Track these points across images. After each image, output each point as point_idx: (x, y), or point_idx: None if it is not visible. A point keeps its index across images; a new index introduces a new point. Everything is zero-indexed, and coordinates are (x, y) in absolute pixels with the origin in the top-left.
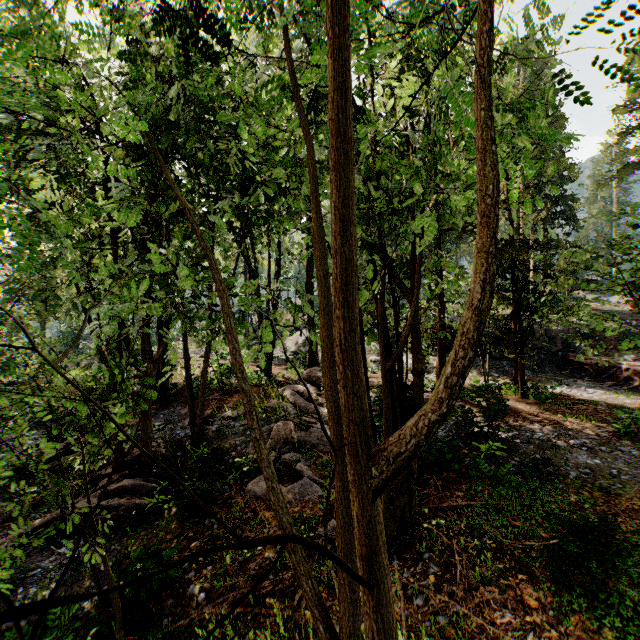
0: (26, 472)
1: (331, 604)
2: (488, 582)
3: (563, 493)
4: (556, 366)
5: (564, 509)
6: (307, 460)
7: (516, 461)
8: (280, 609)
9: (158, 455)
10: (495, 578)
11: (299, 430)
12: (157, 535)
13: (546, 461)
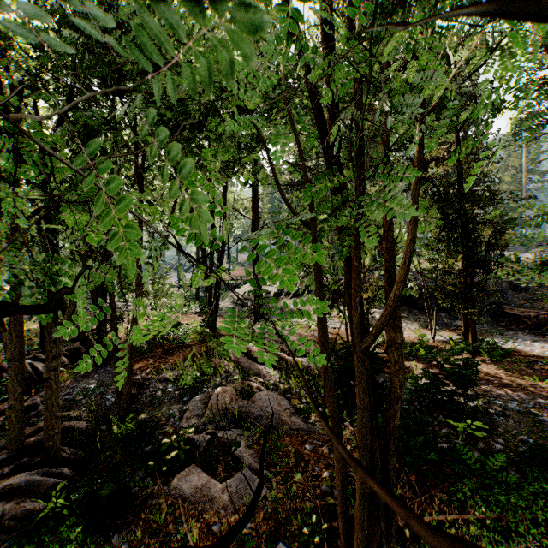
0: None
1: None
2: None
3: None
4: (491, 318)
5: None
6: (249, 438)
7: (500, 444)
8: None
9: (76, 431)
10: None
11: (241, 398)
12: None
13: (547, 450)
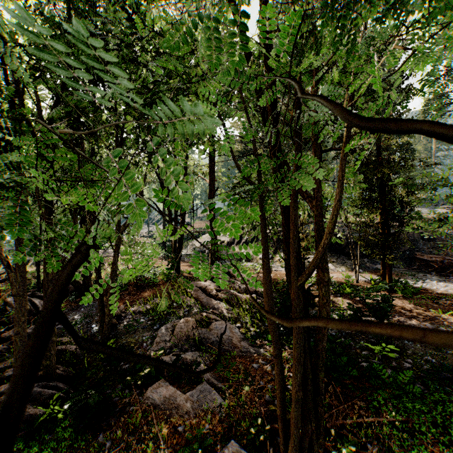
0: None
1: None
2: None
3: None
4: (405, 262)
5: None
6: (207, 359)
7: (409, 363)
8: None
9: (67, 353)
10: None
11: (200, 327)
12: None
13: (446, 368)
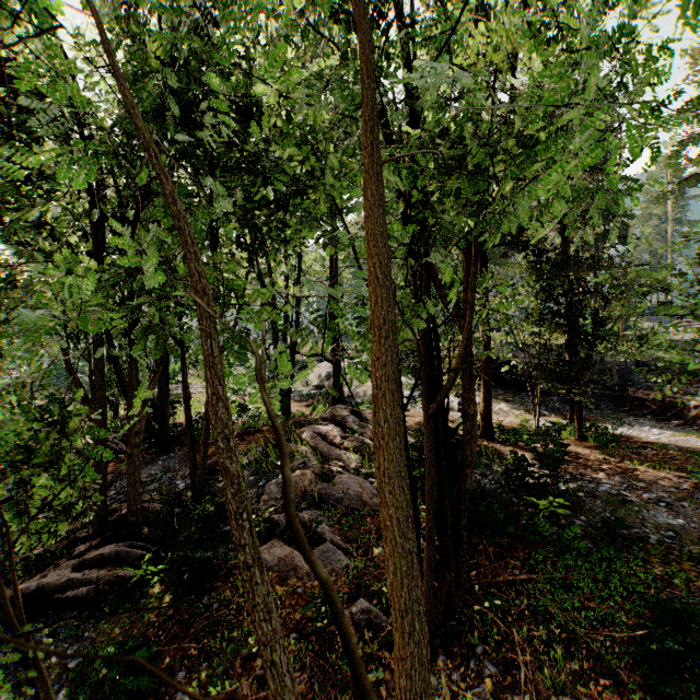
0: None
1: None
2: (561, 688)
3: (644, 563)
4: (613, 402)
5: (648, 585)
6: (330, 518)
7: (582, 521)
8: None
9: (151, 512)
10: (570, 682)
11: (320, 481)
12: (142, 618)
13: (621, 522)
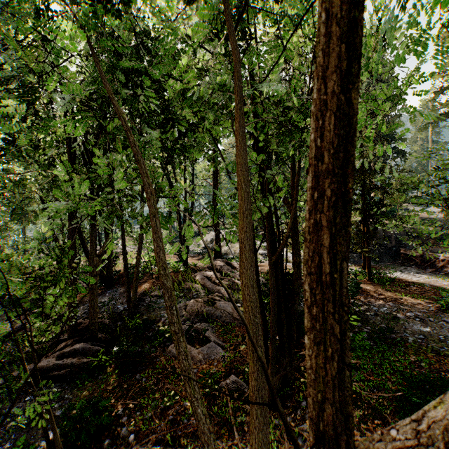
0: (5, 337)
1: (231, 443)
2: None
3: (404, 354)
4: (391, 257)
5: (406, 367)
6: (213, 328)
7: (368, 329)
8: (192, 448)
9: (103, 324)
10: (357, 422)
11: (207, 305)
12: (100, 387)
13: (391, 330)
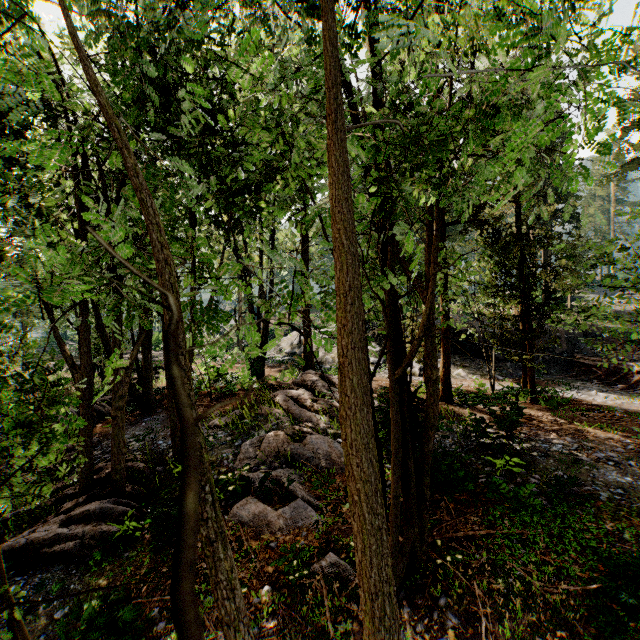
0: None
1: None
2: (520, 639)
3: (596, 519)
4: (561, 368)
5: (600, 540)
6: (301, 476)
7: (536, 479)
8: None
9: (134, 471)
10: (528, 634)
11: (292, 441)
12: (125, 571)
13: (573, 481)
